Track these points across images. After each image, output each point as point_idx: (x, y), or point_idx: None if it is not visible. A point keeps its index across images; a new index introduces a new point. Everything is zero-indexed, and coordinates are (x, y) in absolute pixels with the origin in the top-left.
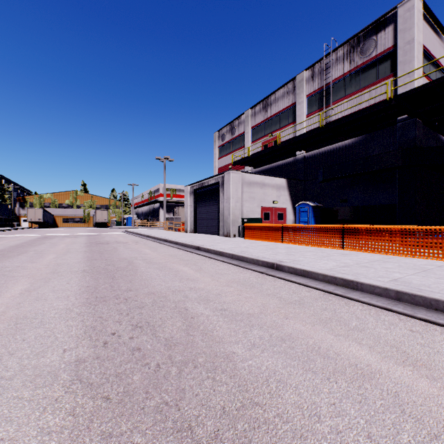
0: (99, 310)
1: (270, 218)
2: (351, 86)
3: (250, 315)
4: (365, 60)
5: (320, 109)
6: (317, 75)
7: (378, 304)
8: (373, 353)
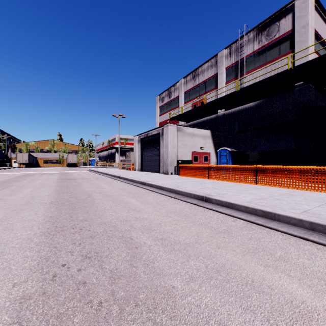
0: (56, 240)
1: (198, 160)
2: (259, 60)
3: (187, 244)
4: (270, 40)
5: (236, 78)
6: (233, 52)
7: (295, 233)
8: (304, 287)
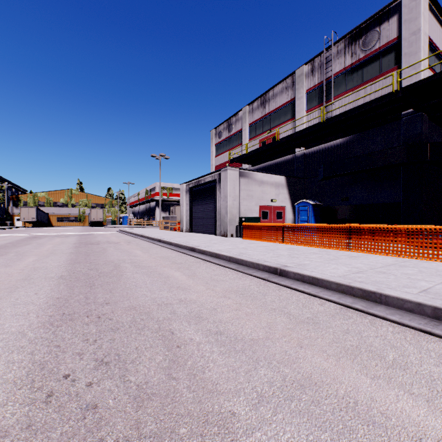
0: (60, 334)
1: (269, 217)
2: (353, 80)
3: (254, 341)
4: (368, 52)
5: (320, 104)
6: (317, 69)
7: (413, 324)
8: (437, 413)
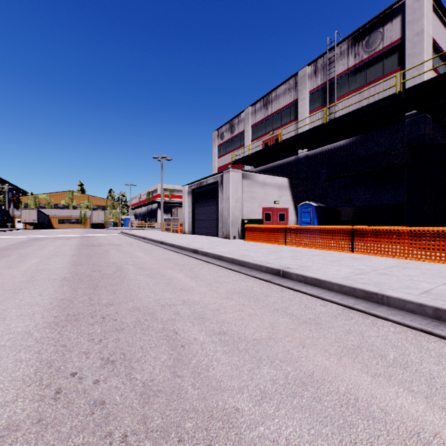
0: (66, 334)
1: (272, 219)
2: (356, 81)
3: (257, 341)
4: (371, 53)
5: (323, 105)
6: (320, 70)
7: (414, 324)
8: (435, 409)
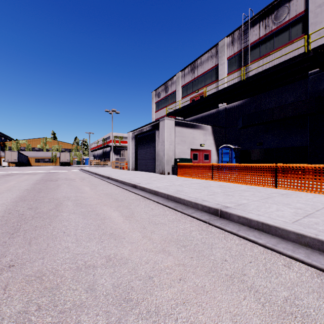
0: None
1: (198, 158)
2: (266, 47)
3: None
4: (279, 24)
5: (239, 68)
6: (236, 40)
7: None
8: None
